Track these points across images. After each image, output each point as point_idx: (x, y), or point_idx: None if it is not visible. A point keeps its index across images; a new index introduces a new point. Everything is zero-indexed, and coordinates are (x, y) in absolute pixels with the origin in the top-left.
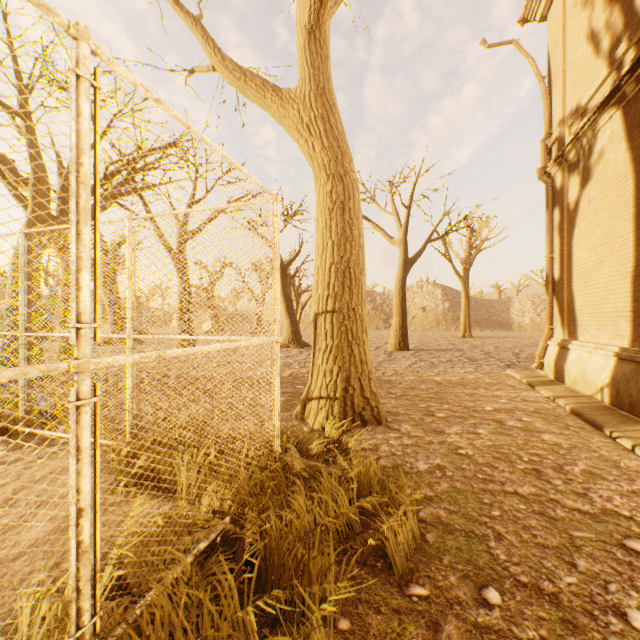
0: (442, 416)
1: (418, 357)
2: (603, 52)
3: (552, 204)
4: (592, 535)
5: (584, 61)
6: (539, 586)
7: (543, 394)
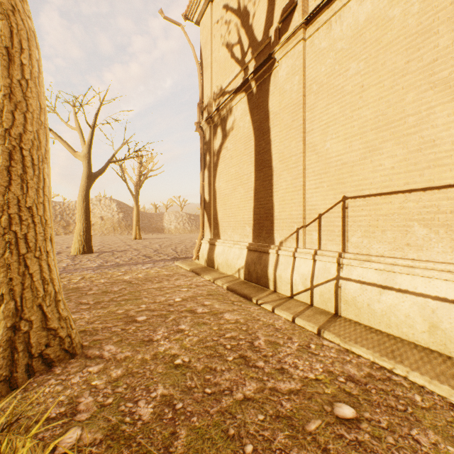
0: (144, 319)
1: (104, 258)
2: (236, 57)
3: (204, 149)
4: (319, 420)
5: (224, 60)
6: None
7: (206, 278)
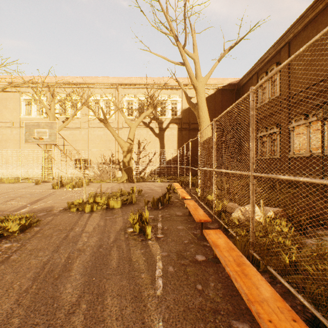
0: None
1: None
2: None
3: None
4: None
5: None
6: None
7: None
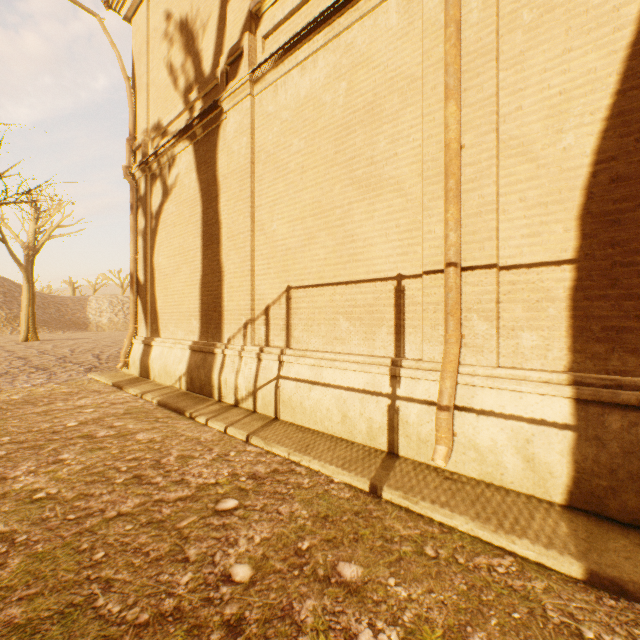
0: (2, 455)
1: None
2: (181, 89)
3: (138, 206)
4: (196, 517)
5: (166, 87)
6: (162, 611)
7: (132, 393)
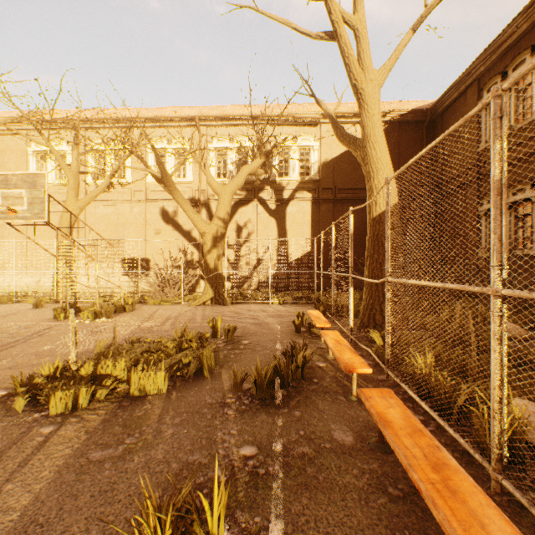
0: None
1: None
2: None
3: None
4: None
5: None
6: None
7: None
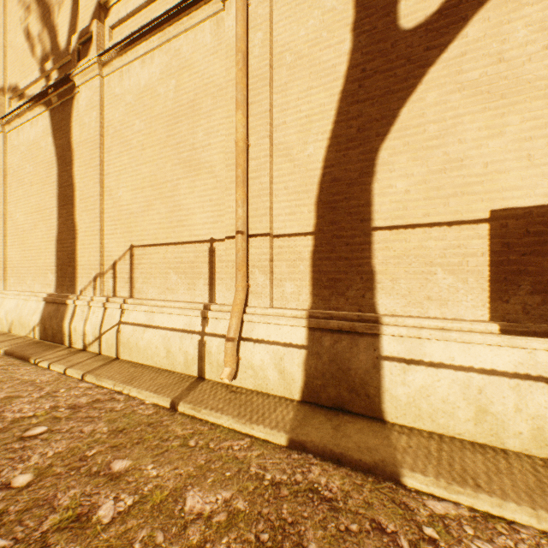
0: None
1: None
2: (38, 57)
3: None
4: None
5: (23, 51)
6: None
7: None
